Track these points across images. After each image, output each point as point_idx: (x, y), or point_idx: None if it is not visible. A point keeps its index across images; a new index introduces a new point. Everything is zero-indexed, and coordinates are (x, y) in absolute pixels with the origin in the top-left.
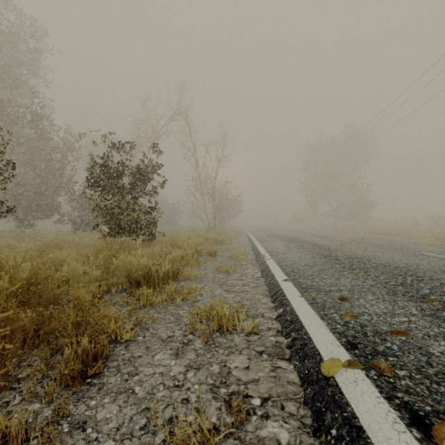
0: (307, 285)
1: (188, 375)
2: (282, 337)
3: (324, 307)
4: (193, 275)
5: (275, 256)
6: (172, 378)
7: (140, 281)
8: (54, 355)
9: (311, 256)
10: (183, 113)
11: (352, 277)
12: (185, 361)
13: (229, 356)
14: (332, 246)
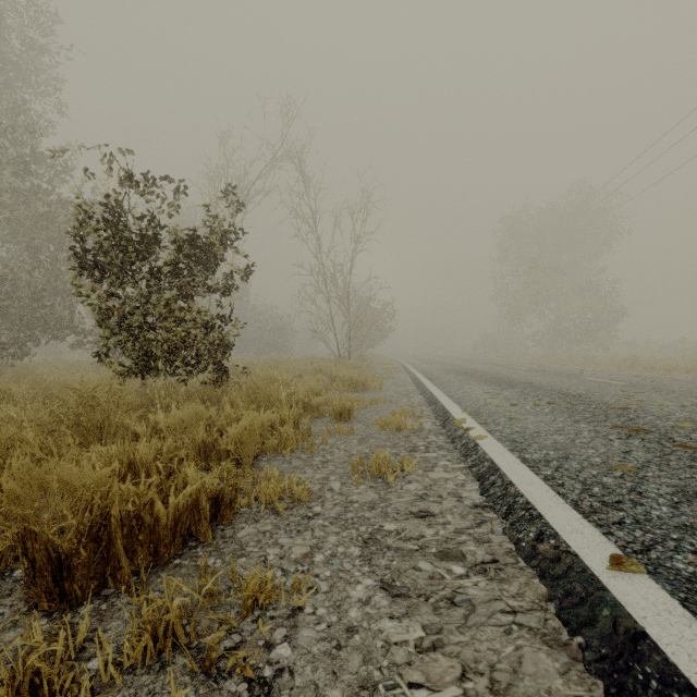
0: None
1: None
2: None
3: None
4: (287, 492)
5: (495, 427)
6: None
7: (66, 557)
8: None
9: (590, 430)
10: (293, 156)
11: None
12: None
13: None
14: (606, 398)
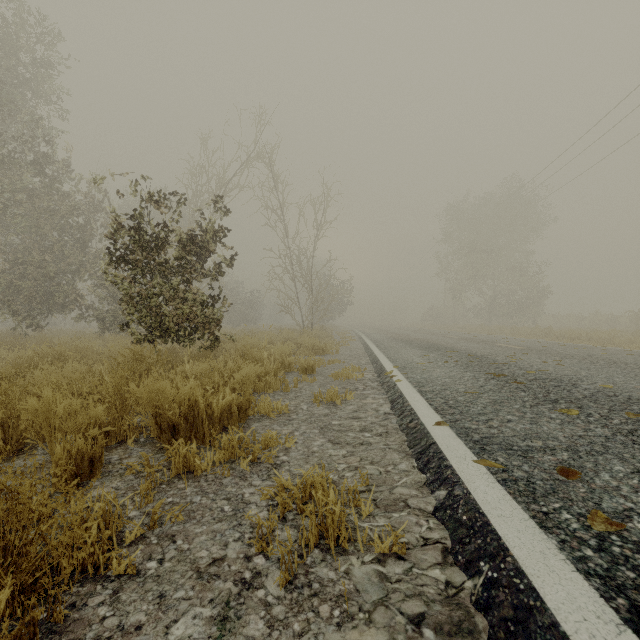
0: (482, 435)
1: None
2: (459, 571)
3: (534, 492)
4: (275, 409)
5: (411, 375)
6: None
7: (177, 424)
8: None
9: (470, 376)
10: (264, 157)
11: (560, 419)
12: None
13: (344, 629)
14: (498, 357)
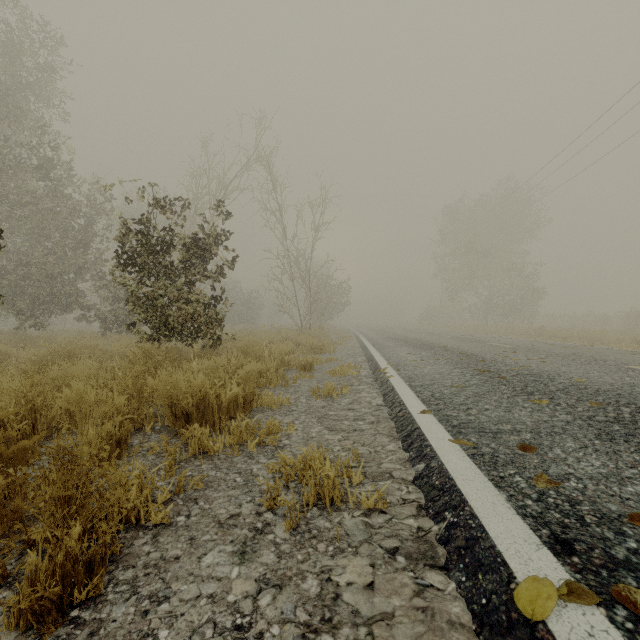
0: (460, 421)
1: (261, 600)
2: (428, 520)
3: (496, 463)
4: (277, 402)
5: (403, 372)
6: (230, 609)
7: (190, 413)
8: (24, 555)
9: (458, 372)
10: (263, 160)
11: (531, 408)
12: (256, 568)
13: (337, 558)
14: (487, 355)
